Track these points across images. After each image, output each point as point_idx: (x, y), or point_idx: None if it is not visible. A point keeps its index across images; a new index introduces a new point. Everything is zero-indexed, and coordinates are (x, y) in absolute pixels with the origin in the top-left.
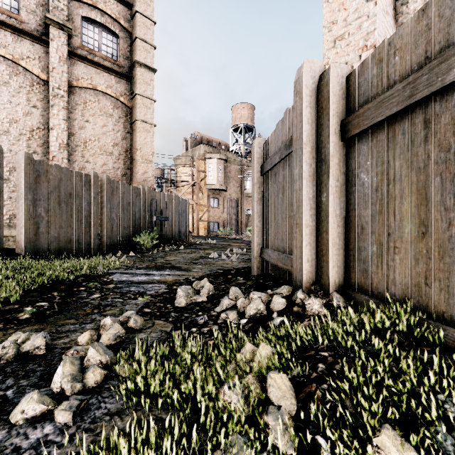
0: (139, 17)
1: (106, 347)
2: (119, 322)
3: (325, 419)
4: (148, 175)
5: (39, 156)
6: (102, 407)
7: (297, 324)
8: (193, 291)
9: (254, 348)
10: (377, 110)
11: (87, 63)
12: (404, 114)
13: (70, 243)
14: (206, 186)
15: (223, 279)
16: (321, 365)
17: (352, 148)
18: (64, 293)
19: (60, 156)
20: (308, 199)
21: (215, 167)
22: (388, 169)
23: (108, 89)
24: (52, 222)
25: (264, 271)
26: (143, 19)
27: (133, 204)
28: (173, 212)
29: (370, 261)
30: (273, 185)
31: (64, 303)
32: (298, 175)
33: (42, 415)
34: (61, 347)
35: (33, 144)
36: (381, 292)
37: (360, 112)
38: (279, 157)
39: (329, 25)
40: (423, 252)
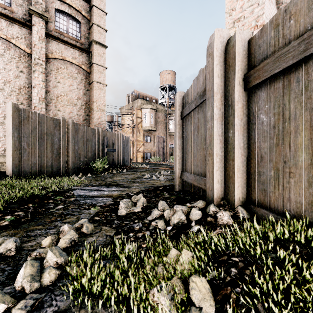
0: (95, 9)
1: (61, 250)
2: (75, 228)
3: None
4: (102, 120)
5: (25, 106)
6: (53, 304)
7: (212, 233)
8: (131, 204)
9: (178, 252)
10: (275, 64)
11: (59, 41)
12: (298, 65)
13: (45, 167)
14: (142, 128)
15: (154, 193)
16: (234, 270)
17: (253, 96)
18: (37, 205)
19: (40, 106)
20: (218, 135)
21: (148, 114)
22: (284, 110)
23: (73, 60)
24: (33, 152)
25: (183, 188)
26: (98, 11)
27: (90, 140)
28: (119, 145)
29: (268, 183)
30: (190, 126)
31: (35, 213)
32: (210, 117)
33: (2, 312)
34: (28, 249)
35: (20, 98)
36: (278, 207)
37: (260, 67)
38: (194, 105)
39: (230, 11)
40: None
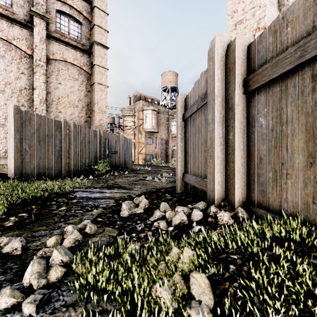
0: (97, 10)
1: (66, 249)
2: (78, 229)
3: (237, 313)
4: (103, 122)
5: (26, 108)
6: (61, 299)
7: (212, 232)
8: (134, 205)
9: (179, 251)
10: (273, 69)
11: (60, 43)
12: (294, 71)
13: (46, 169)
14: (144, 129)
15: (156, 195)
16: (232, 266)
17: (252, 99)
18: (40, 206)
19: (41, 108)
20: (219, 137)
21: (150, 116)
22: (282, 114)
23: (74, 61)
24: (34, 154)
25: (185, 190)
26: (100, 12)
27: (92, 142)
28: (121, 147)
29: (266, 184)
30: (192, 128)
31: (39, 214)
32: (211, 120)
33: (12, 306)
34: (33, 248)
35: (21, 100)
36: (276, 208)
37: (259, 71)
38: (196, 107)
39: (231, 14)
40: (311, 177)
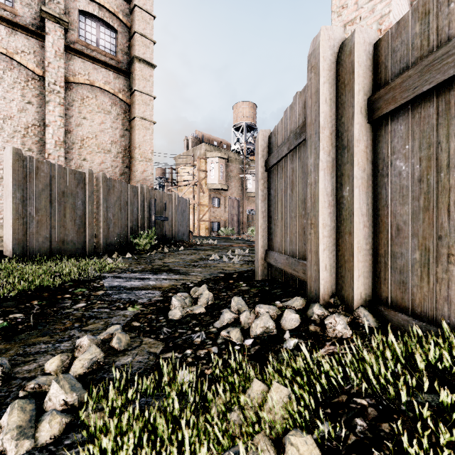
0: (138, 11)
1: (75, 380)
2: (99, 341)
3: None
4: (148, 174)
5: (34, 154)
6: None
7: (319, 353)
8: (190, 301)
9: (264, 388)
10: (423, 76)
11: (84, 58)
12: None
13: (63, 244)
14: (207, 186)
15: (224, 284)
16: (360, 422)
17: (383, 131)
18: (45, 302)
19: (56, 153)
20: (326, 194)
21: (216, 166)
22: (438, 152)
23: (106, 86)
24: (44, 222)
25: (269, 276)
26: (143, 13)
27: (131, 203)
28: (173, 211)
29: (409, 271)
30: (280, 181)
31: (42, 315)
32: (313, 166)
33: None
34: (23, 376)
35: (28, 142)
36: (427, 312)
37: (397, 83)
38: (287, 148)
39: (338, 10)
40: None
